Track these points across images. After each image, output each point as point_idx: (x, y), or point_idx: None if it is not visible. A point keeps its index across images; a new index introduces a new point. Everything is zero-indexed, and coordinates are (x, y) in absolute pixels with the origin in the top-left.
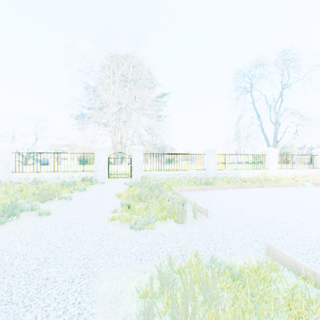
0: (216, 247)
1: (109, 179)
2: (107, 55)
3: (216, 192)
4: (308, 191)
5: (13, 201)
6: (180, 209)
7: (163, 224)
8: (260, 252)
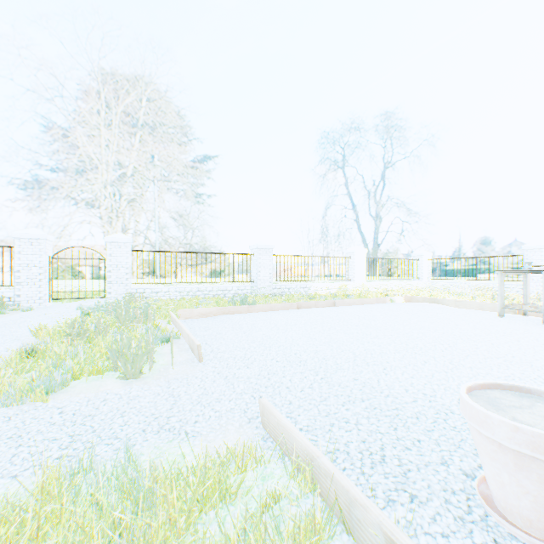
0: (167, 424)
1: (58, 303)
2: (86, 64)
3: (252, 315)
4: (394, 309)
5: None
6: (133, 347)
7: (89, 384)
8: (252, 423)
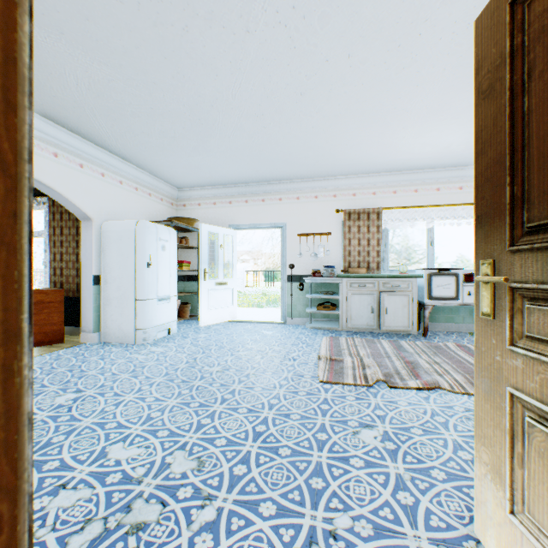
0: None
1: None
2: None
3: None
4: None
5: (275, 299)
6: None
7: None
8: None
